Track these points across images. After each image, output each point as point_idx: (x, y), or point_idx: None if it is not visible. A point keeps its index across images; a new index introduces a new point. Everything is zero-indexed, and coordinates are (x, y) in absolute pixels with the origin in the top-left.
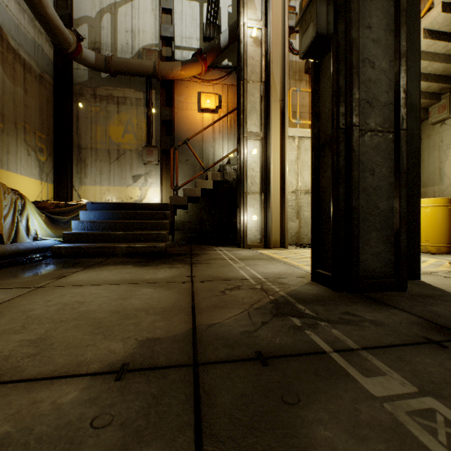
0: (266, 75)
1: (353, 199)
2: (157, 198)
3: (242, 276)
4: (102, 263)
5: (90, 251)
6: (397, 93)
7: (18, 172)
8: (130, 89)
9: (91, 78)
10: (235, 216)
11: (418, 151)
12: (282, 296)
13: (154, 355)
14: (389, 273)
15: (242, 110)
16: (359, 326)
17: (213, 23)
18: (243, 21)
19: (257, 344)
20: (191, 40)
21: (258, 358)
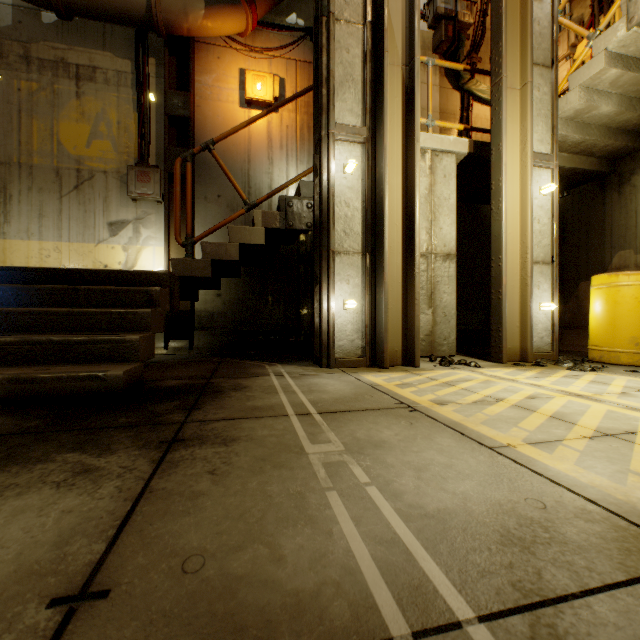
0: (373, 10)
1: None
2: (160, 267)
3: (353, 583)
4: None
5: None
6: None
7: None
8: (104, 51)
9: (20, 22)
10: (311, 303)
11: None
12: None
13: None
14: None
15: (324, 79)
16: None
17: None
18: None
19: None
20: None
21: None
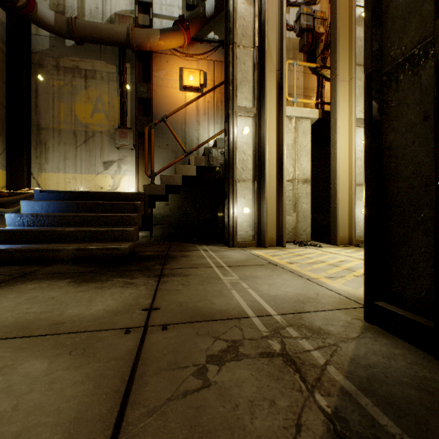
0: (259, 39)
1: None
2: (132, 188)
3: (239, 308)
4: (26, 277)
5: (21, 256)
6: None
7: None
8: (101, 61)
9: (54, 46)
10: (222, 209)
11: None
12: (346, 392)
13: None
14: None
15: (231, 81)
16: None
17: None
18: None
19: None
20: (172, 8)
21: None
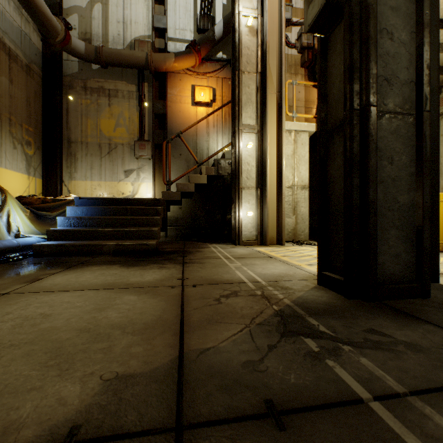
0: (262, 65)
1: (370, 192)
2: (150, 193)
3: (239, 279)
4: (86, 263)
5: (75, 250)
6: (420, 69)
7: (3, 165)
8: (122, 81)
9: (82, 70)
10: (230, 212)
11: (436, 138)
12: (288, 305)
13: (121, 408)
14: (409, 277)
15: (237, 102)
16: (393, 352)
17: (208, 15)
18: (238, 9)
19: (266, 386)
20: (184, 32)
21: (268, 410)
